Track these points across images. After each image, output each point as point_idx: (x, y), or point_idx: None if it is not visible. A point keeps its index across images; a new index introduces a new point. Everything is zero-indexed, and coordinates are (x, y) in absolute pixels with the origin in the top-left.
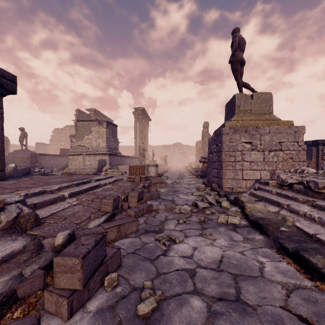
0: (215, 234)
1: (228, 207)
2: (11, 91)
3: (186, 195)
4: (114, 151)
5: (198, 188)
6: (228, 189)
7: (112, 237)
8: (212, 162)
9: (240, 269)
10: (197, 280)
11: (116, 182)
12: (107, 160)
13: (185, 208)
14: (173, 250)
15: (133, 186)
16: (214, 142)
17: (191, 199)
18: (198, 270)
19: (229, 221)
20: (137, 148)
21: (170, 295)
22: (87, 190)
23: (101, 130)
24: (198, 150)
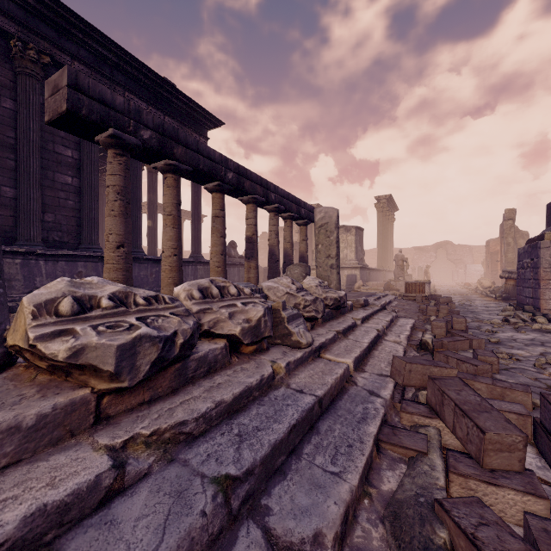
0: (528, 333)
1: (545, 323)
2: (313, 221)
3: (489, 315)
4: (361, 263)
5: (503, 310)
6: (548, 311)
7: (449, 327)
8: (524, 280)
9: (547, 341)
10: (517, 341)
11: (397, 300)
12: (358, 275)
13: (495, 321)
14: (496, 334)
15: (423, 304)
16: (528, 255)
17: (498, 318)
18: (517, 339)
19: (543, 327)
20: (381, 256)
21: (503, 341)
22: (388, 304)
23: (348, 238)
24: (491, 256)
